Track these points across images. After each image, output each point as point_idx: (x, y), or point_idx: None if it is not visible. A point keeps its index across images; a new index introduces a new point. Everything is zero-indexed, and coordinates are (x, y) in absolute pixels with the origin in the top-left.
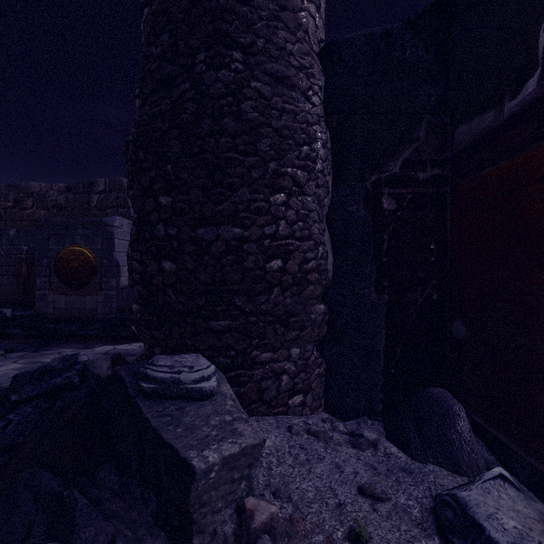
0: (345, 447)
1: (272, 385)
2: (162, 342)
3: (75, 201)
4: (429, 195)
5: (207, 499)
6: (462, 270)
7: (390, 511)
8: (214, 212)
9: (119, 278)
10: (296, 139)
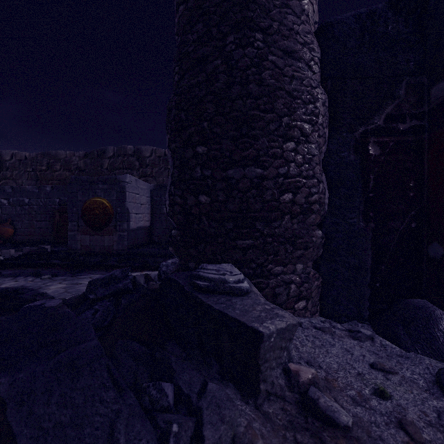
0: (347, 339)
1: (283, 291)
2: (196, 258)
3: (91, 165)
4: (408, 142)
5: (268, 358)
6: (440, 202)
7: (400, 380)
8: (241, 157)
9: (129, 222)
10: (303, 99)
